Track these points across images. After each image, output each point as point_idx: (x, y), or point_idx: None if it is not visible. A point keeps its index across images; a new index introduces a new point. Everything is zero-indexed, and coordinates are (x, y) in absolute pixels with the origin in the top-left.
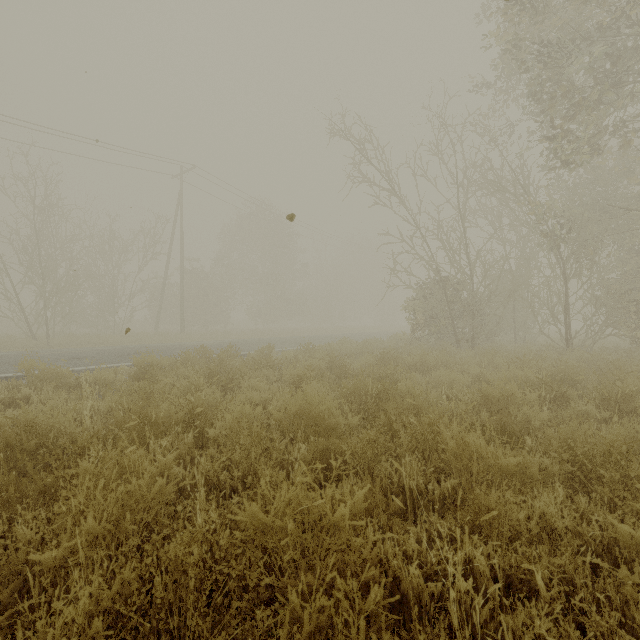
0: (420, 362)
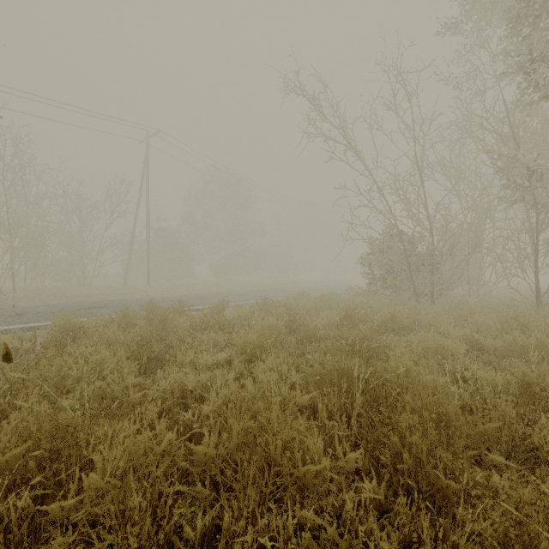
0: (390, 321)
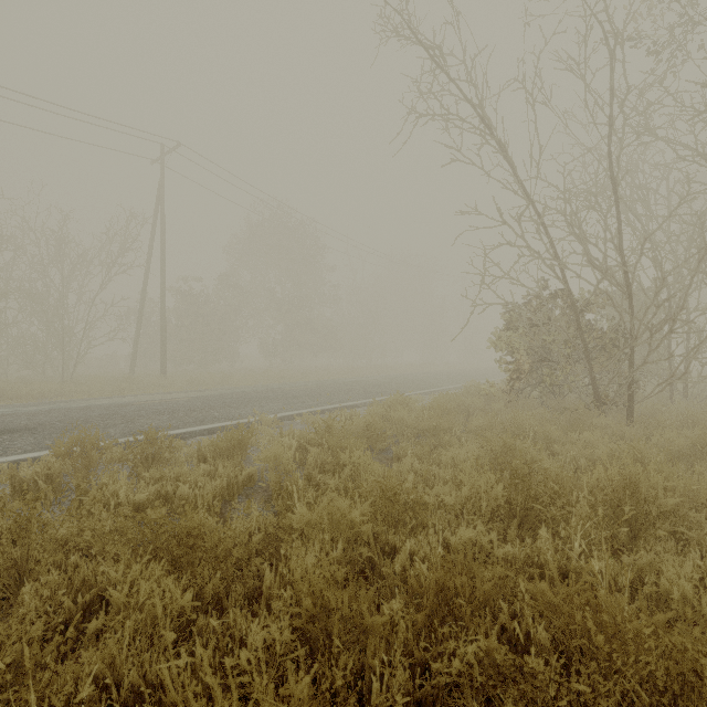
0: (626, 494)
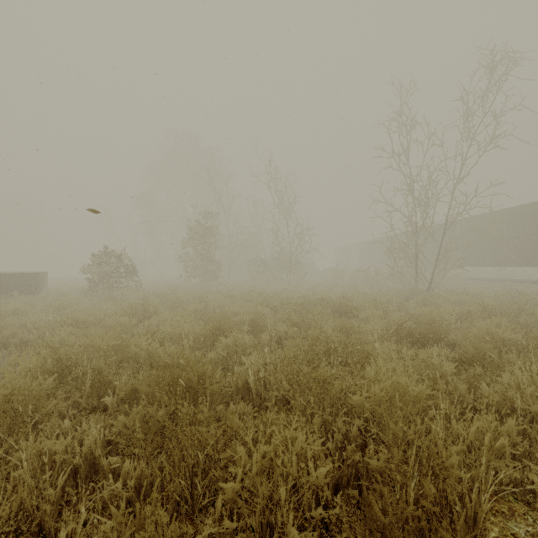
0: None
